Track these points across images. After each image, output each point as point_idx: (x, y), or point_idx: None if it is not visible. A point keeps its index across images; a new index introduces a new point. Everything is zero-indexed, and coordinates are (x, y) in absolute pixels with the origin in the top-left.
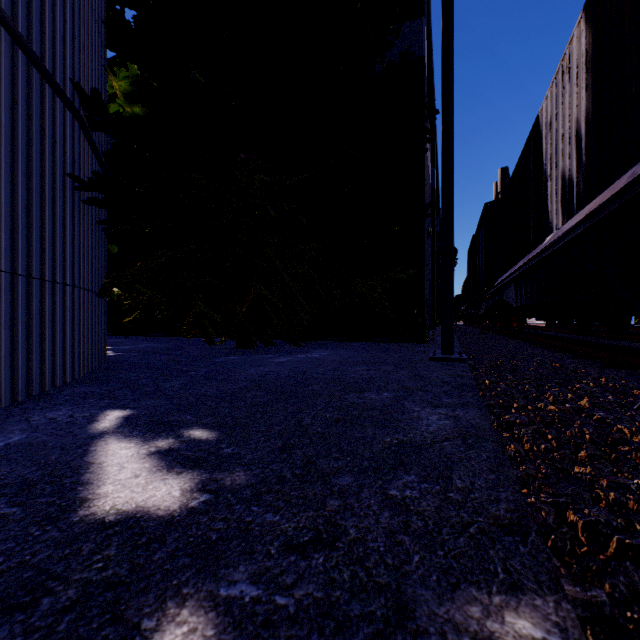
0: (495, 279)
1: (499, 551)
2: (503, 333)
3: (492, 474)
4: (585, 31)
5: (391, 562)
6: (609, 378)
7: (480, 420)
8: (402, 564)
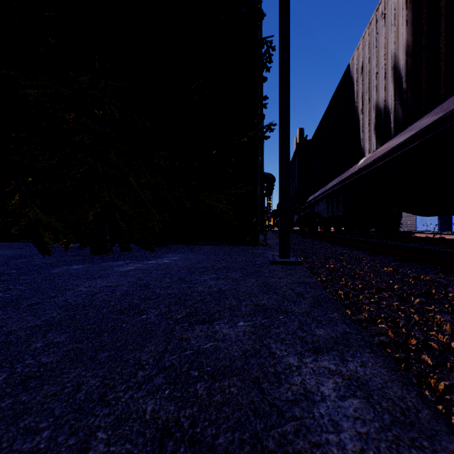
0: (306, 197)
1: None
2: (313, 237)
3: None
4: None
5: None
6: None
7: (399, 388)
8: None
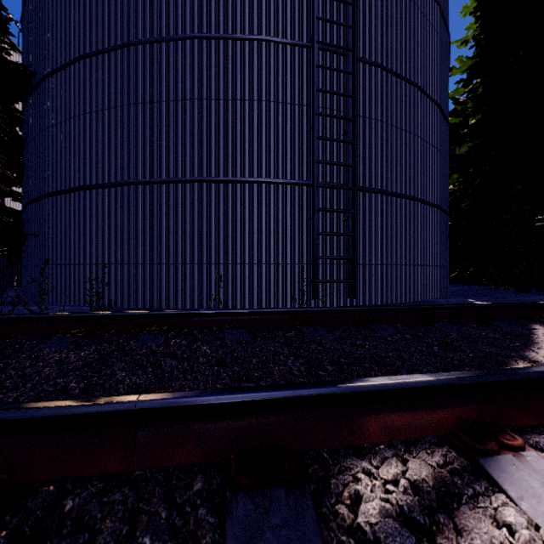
0: None
1: None
2: None
3: None
4: None
5: None
6: None
7: None
8: None
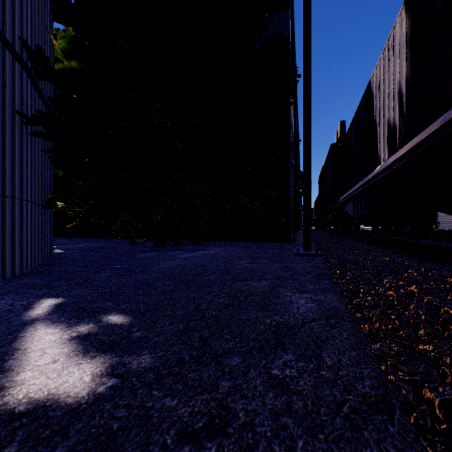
0: (338, 197)
1: (372, 432)
2: (344, 235)
3: (353, 351)
4: (405, 18)
5: (278, 449)
6: (427, 269)
7: (337, 303)
8: (288, 451)
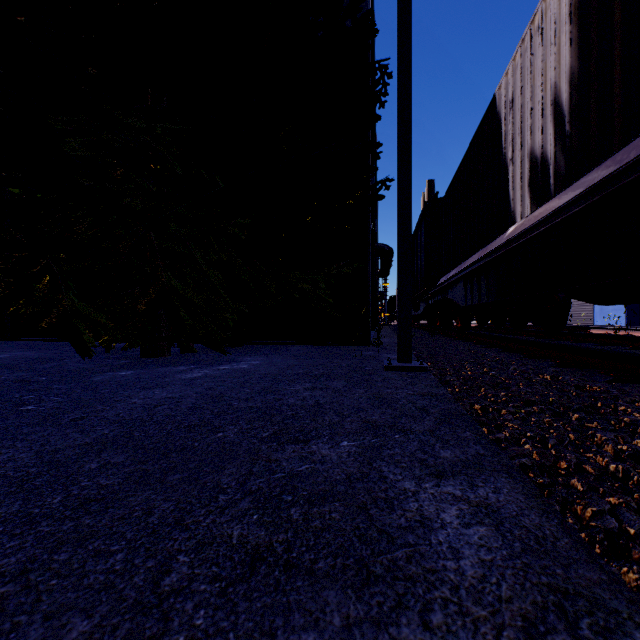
0: (437, 278)
1: None
2: (446, 334)
3: None
4: None
5: None
6: None
7: (537, 516)
8: None
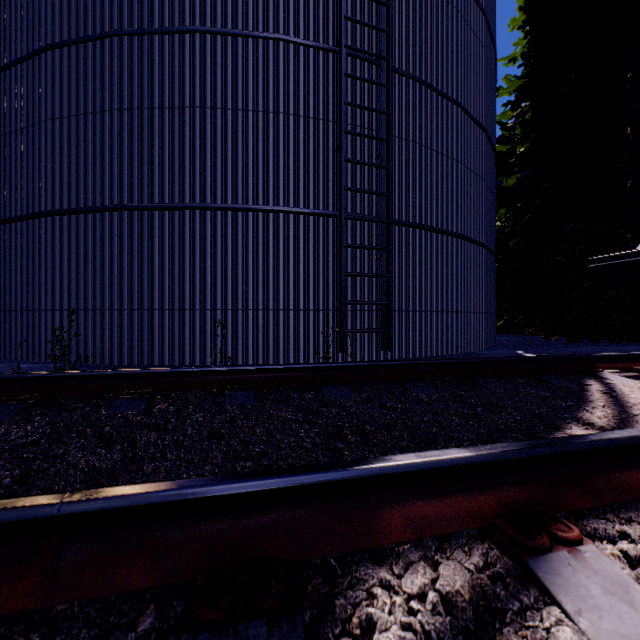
0: None
1: None
2: None
3: None
4: None
5: None
6: None
7: None
8: None
